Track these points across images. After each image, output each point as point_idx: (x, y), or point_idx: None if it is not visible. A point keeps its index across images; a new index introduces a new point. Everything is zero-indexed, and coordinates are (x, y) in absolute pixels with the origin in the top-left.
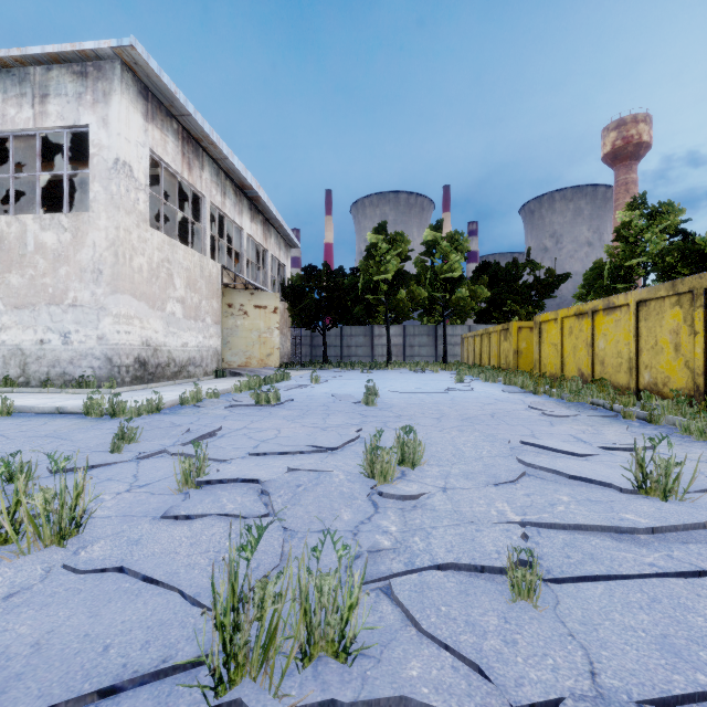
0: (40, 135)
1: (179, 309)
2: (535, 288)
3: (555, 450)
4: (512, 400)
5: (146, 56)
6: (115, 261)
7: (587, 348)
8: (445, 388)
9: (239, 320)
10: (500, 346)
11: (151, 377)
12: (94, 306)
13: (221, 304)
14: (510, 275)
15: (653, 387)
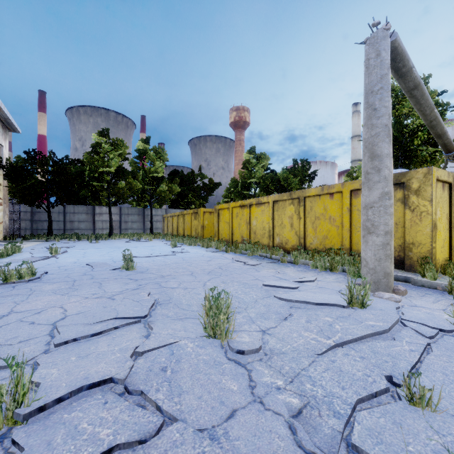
0: None
1: None
2: (204, 189)
3: (283, 287)
4: (218, 257)
5: None
6: None
7: (246, 225)
8: (170, 251)
9: None
10: (192, 223)
11: None
12: None
13: None
14: (191, 180)
15: (281, 245)
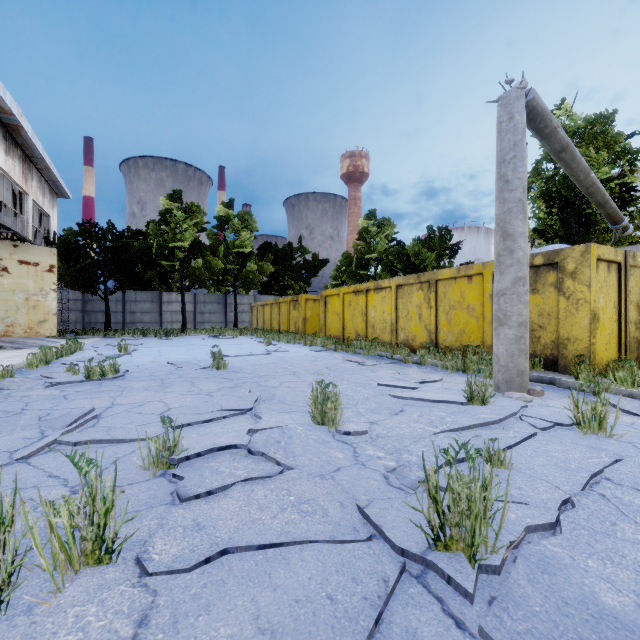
0: None
1: None
2: (306, 268)
3: (401, 387)
4: (326, 356)
5: None
6: None
7: (362, 316)
8: (263, 350)
9: None
10: (290, 314)
11: None
12: None
13: None
14: (288, 256)
15: (406, 342)
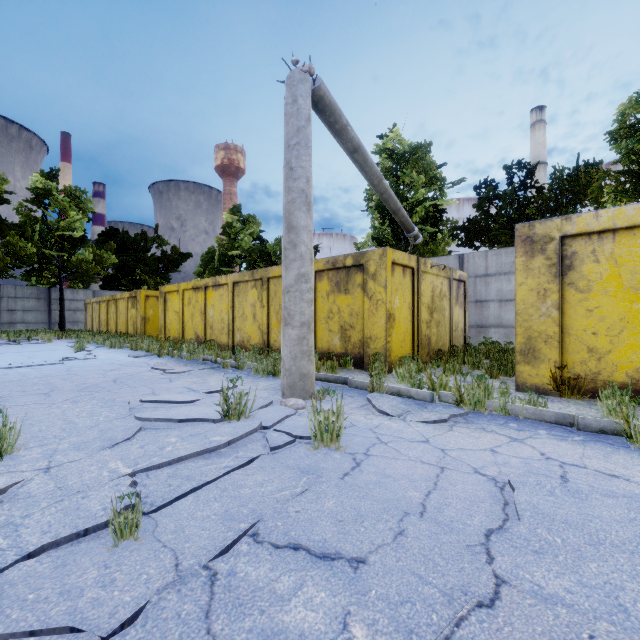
0: None
1: None
2: (163, 262)
3: (170, 402)
4: (137, 364)
5: None
6: None
7: (201, 316)
8: (61, 358)
9: None
10: (129, 313)
11: None
12: None
13: None
14: (140, 246)
15: (242, 343)
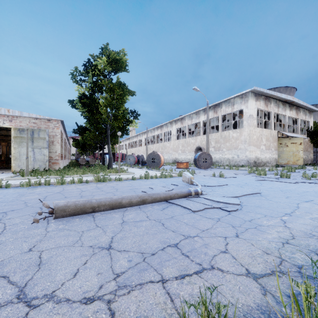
0: (232, 113)
1: (264, 147)
2: None
3: None
4: None
5: (257, 88)
6: (249, 138)
7: None
8: None
9: (284, 148)
10: None
11: (257, 165)
12: (244, 149)
13: (277, 143)
14: None
15: None
